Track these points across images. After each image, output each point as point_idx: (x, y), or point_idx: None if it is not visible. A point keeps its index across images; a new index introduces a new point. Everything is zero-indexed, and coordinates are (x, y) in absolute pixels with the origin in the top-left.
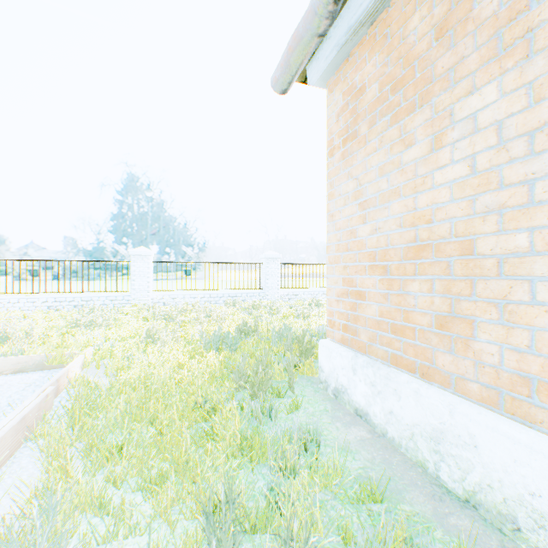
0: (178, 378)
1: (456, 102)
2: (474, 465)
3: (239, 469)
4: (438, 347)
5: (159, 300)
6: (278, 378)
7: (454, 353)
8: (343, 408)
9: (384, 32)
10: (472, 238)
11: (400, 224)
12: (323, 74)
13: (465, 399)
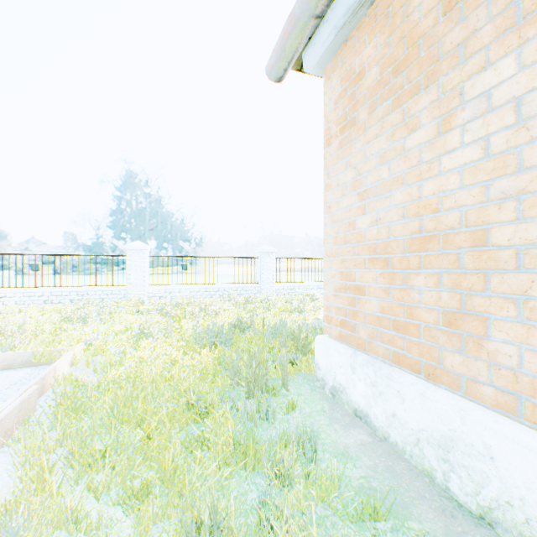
0: (169, 376)
1: (467, 80)
2: (490, 478)
3: (230, 479)
4: (446, 346)
5: (155, 295)
6: (273, 376)
7: (464, 353)
8: (341, 408)
9: (385, 11)
10: (485, 228)
11: (403, 214)
12: (319, 60)
13: (477, 403)
